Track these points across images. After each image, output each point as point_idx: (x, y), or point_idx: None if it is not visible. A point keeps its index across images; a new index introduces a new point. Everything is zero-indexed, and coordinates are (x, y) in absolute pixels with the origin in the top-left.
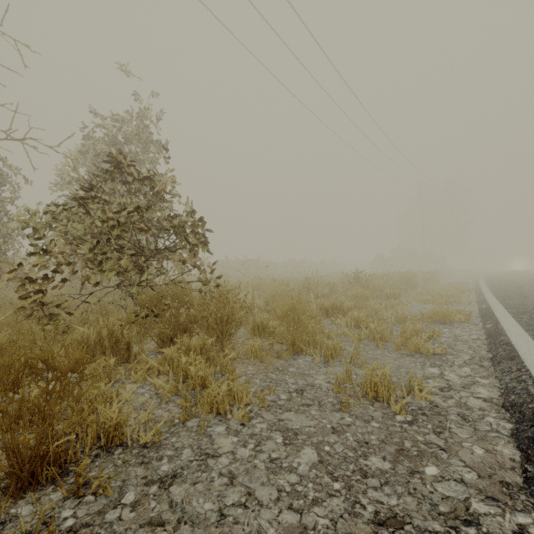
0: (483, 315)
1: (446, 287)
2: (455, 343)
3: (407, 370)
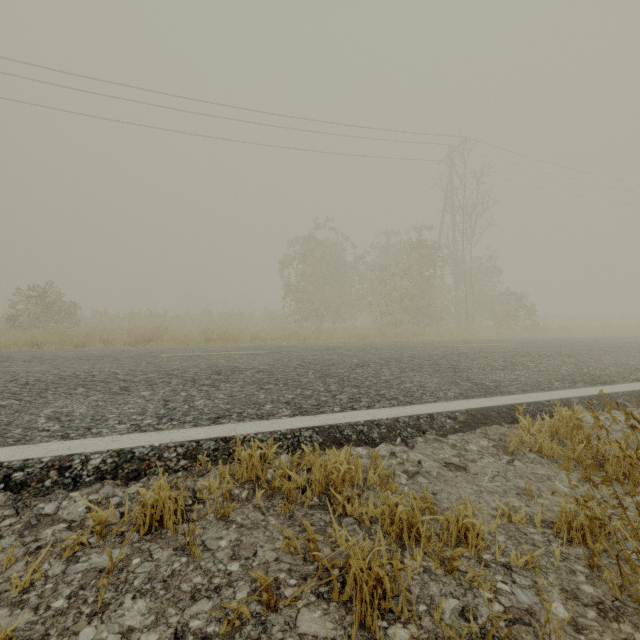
0: None
1: None
2: None
3: None
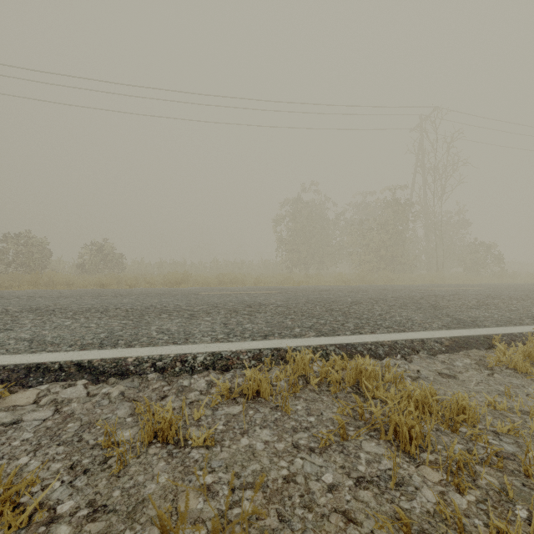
0: None
1: None
2: None
3: None
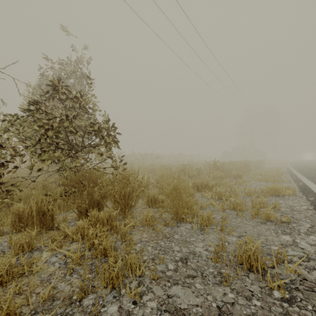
0: (303, 190)
1: (270, 170)
2: (293, 212)
3: (266, 237)
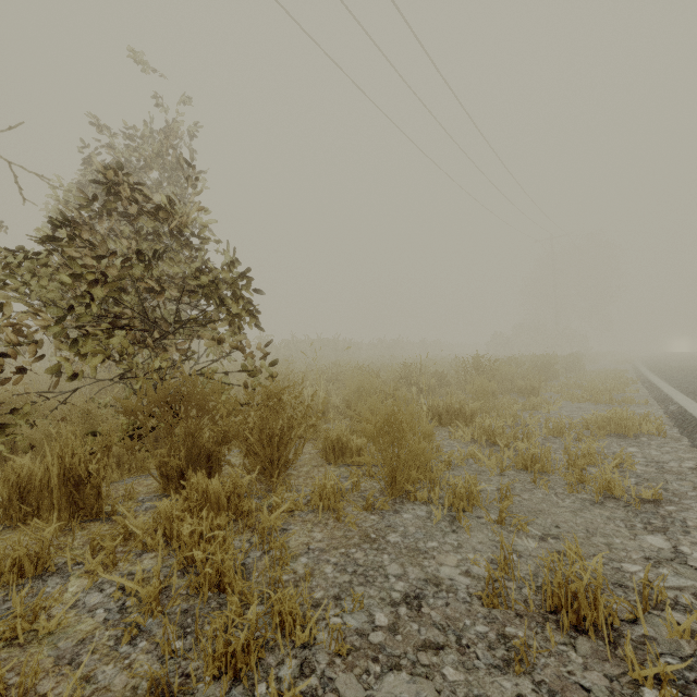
0: (680, 423)
1: (600, 377)
2: (664, 476)
3: (606, 539)
